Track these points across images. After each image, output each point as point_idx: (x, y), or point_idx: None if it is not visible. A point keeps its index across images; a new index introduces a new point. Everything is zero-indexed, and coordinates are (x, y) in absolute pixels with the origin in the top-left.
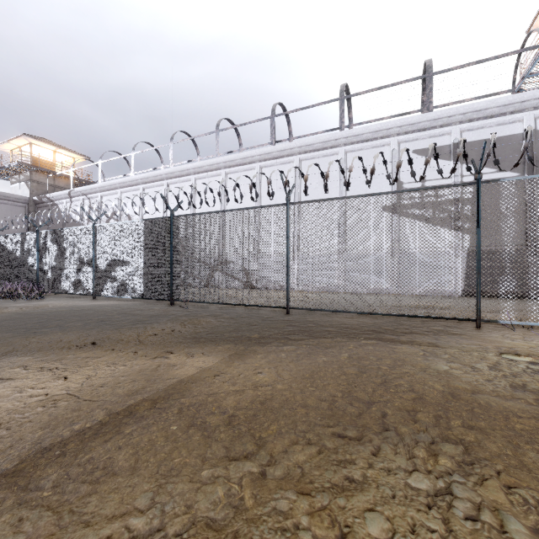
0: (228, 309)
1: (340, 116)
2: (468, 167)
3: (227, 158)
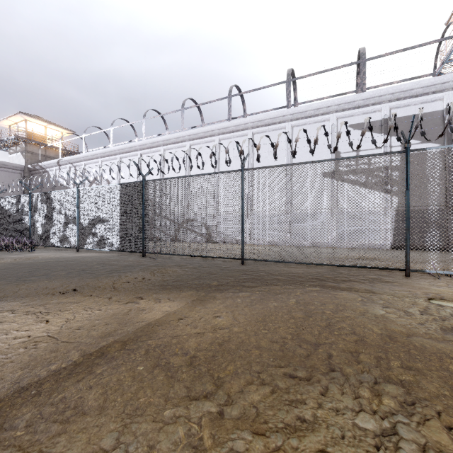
0: (192, 260)
1: (287, 96)
2: (398, 137)
3: (191, 132)
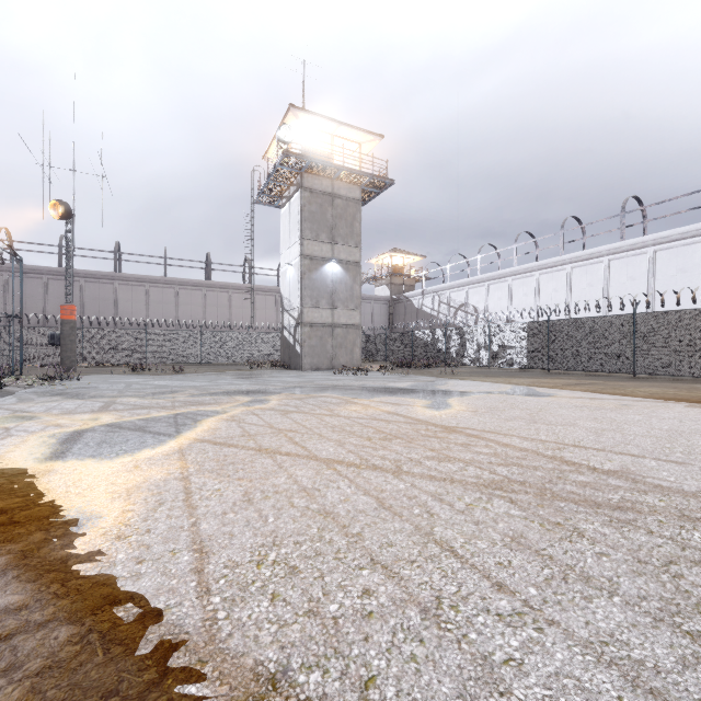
0: (590, 375)
1: None
2: None
3: (573, 255)
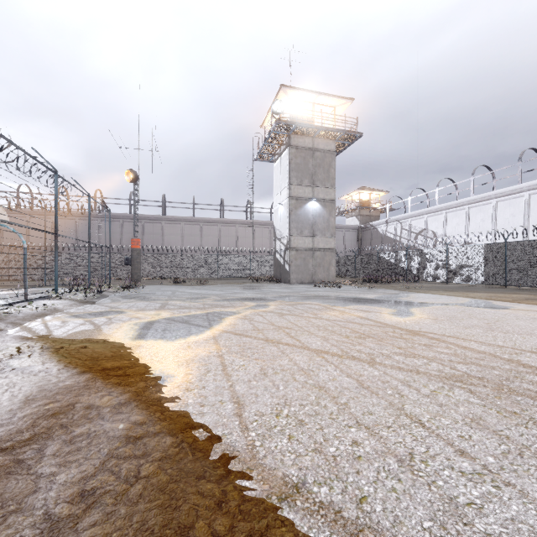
0: None
1: None
2: None
3: (531, 183)
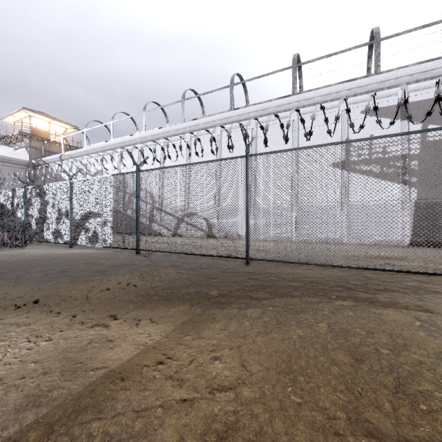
0: (190, 259)
1: (293, 82)
2: None
3: (192, 123)
